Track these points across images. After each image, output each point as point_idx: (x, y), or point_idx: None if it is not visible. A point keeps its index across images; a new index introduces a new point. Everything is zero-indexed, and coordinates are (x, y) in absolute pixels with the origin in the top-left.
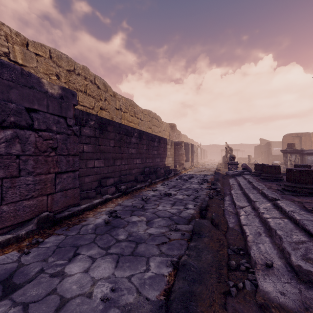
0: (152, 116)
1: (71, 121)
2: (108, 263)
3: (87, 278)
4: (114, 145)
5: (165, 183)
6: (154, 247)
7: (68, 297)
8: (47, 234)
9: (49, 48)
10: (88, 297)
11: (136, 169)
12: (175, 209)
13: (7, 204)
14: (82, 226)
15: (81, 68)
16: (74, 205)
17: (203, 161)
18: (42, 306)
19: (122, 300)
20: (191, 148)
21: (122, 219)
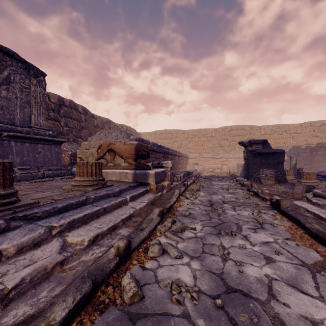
0: None
1: (308, 153)
2: None
3: None
4: None
5: None
6: None
7: None
8: None
9: (310, 122)
10: None
11: None
12: None
13: None
14: None
15: None
16: None
17: None
18: None
19: None
20: None
21: None
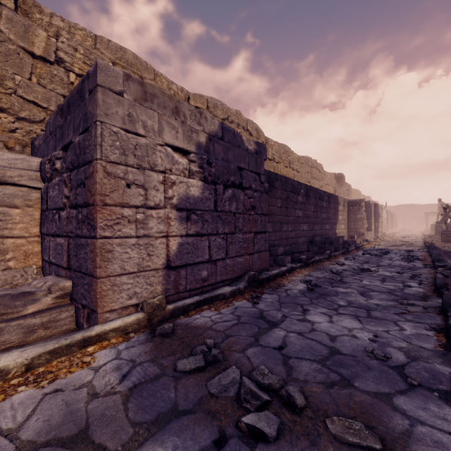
0: (312, 164)
1: (263, 177)
2: (349, 319)
3: (337, 326)
4: (281, 206)
5: (349, 257)
6: (393, 315)
7: (332, 335)
8: (259, 292)
9: (206, 98)
10: (354, 337)
11: (302, 238)
12: (391, 285)
13: (228, 258)
14: (285, 290)
15: (234, 113)
16: (265, 269)
17: (390, 232)
18: (316, 336)
19: (392, 344)
20: (375, 210)
21: (326, 289)
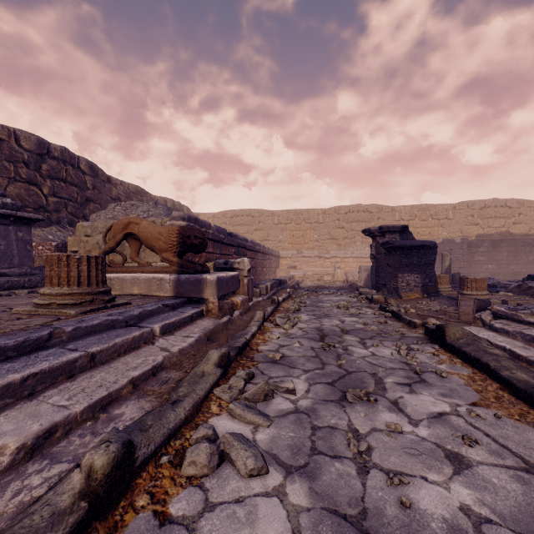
0: None
1: (465, 249)
2: None
3: None
4: (507, 255)
5: None
6: None
7: None
8: None
9: (466, 202)
10: None
11: None
12: None
13: None
14: None
15: (491, 201)
16: None
17: None
18: None
19: None
20: None
21: None
